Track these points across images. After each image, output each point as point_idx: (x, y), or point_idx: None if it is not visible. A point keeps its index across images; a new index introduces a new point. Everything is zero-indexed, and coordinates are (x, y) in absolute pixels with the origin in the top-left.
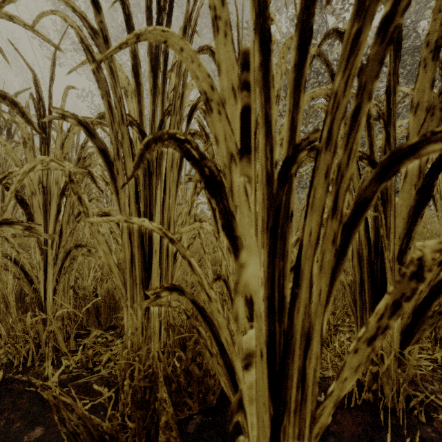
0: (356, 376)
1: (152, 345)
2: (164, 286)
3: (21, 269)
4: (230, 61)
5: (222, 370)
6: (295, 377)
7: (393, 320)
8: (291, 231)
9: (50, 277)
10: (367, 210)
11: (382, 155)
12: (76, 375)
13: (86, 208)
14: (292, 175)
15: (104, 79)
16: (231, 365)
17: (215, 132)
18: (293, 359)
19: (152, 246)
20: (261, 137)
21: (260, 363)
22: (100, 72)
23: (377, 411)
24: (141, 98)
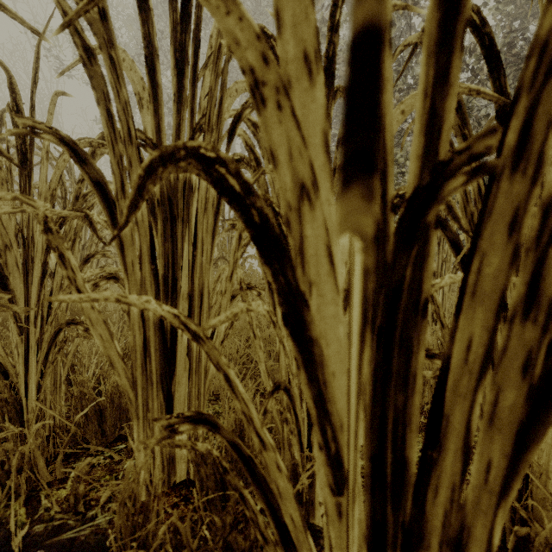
0: None
1: (176, 472)
2: (183, 415)
3: None
4: (300, 4)
5: None
6: None
7: None
8: (423, 336)
9: (32, 367)
10: None
11: None
12: (58, 525)
13: (73, 272)
14: (429, 226)
15: (101, 74)
16: None
17: (271, 143)
18: None
19: None
20: None
21: None
22: (94, 63)
23: None
24: (159, 106)
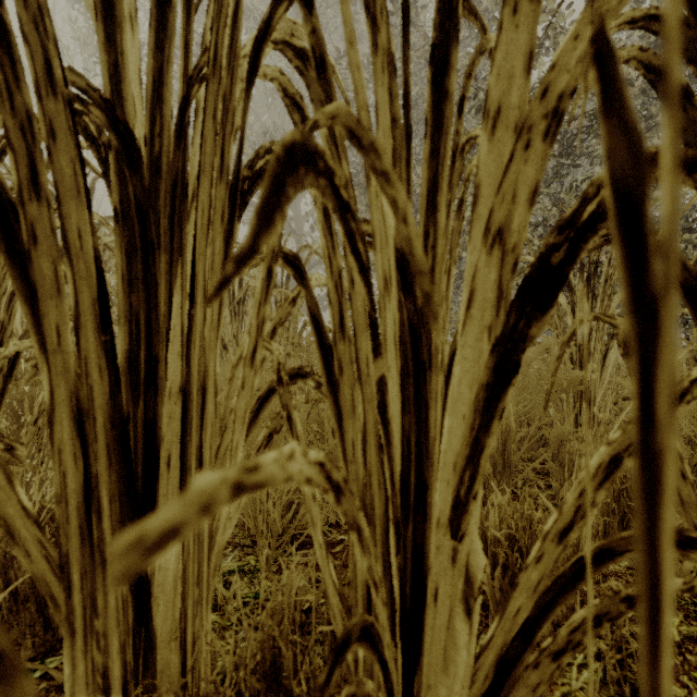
0: None
1: None
2: None
3: None
4: None
5: None
6: None
7: None
8: None
9: None
10: None
11: None
12: None
13: None
14: None
15: None
16: None
17: None
18: None
19: (159, 448)
20: None
21: None
22: None
23: None
24: (118, 28)
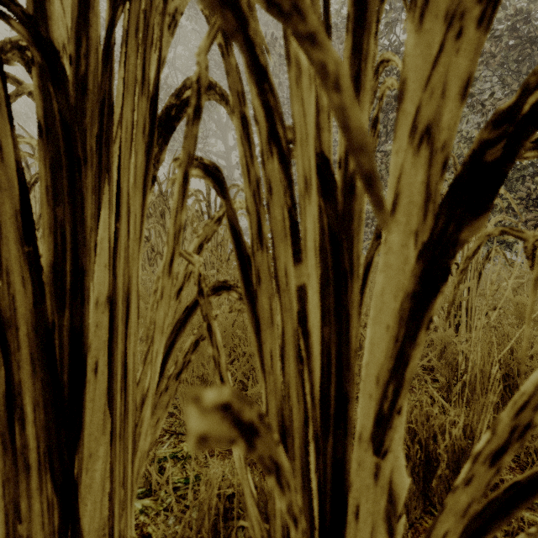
0: None
1: None
2: None
3: None
4: None
5: None
6: None
7: None
8: None
9: None
10: None
11: None
12: None
13: None
14: None
15: None
16: None
17: None
18: None
19: (86, 355)
20: None
21: None
22: None
23: None
24: None
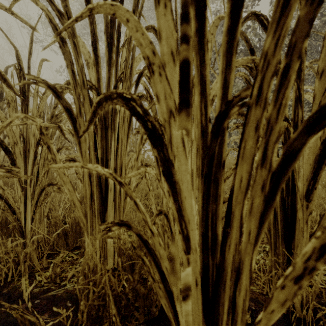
0: (283, 309)
1: (108, 263)
2: (114, 222)
3: (6, 203)
4: (169, 29)
5: (162, 294)
6: (226, 304)
7: (320, 262)
8: (223, 177)
9: (28, 208)
10: (296, 160)
11: (293, 113)
12: (46, 289)
13: (54, 155)
14: (224, 129)
15: (69, 51)
16: (170, 290)
17: (156, 91)
18: (225, 289)
19: (108, 185)
20: (196, 95)
21: (195, 290)
22: (65, 46)
23: (289, 321)
24: (99, 67)
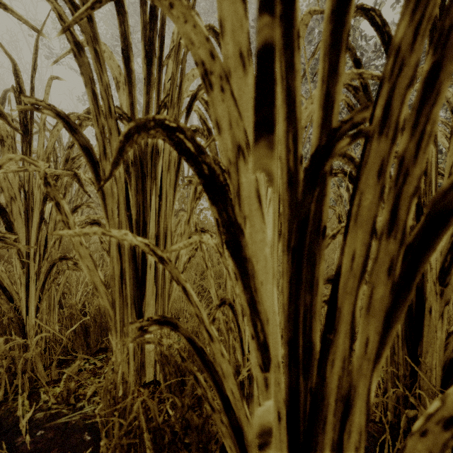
0: None
1: (146, 374)
2: (152, 319)
3: None
4: (237, 16)
5: (226, 431)
6: None
7: None
8: (323, 252)
9: (32, 293)
10: (449, 225)
11: None
12: (55, 413)
13: (66, 217)
14: (326, 174)
15: (88, 63)
16: (237, 426)
17: (216, 116)
18: (325, 429)
19: (147, 259)
20: (280, 120)
21: (278, 428)
22: (83, 55)
23: None
24: (132, 88)
